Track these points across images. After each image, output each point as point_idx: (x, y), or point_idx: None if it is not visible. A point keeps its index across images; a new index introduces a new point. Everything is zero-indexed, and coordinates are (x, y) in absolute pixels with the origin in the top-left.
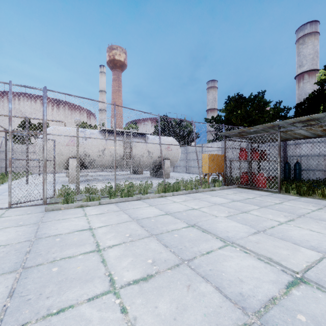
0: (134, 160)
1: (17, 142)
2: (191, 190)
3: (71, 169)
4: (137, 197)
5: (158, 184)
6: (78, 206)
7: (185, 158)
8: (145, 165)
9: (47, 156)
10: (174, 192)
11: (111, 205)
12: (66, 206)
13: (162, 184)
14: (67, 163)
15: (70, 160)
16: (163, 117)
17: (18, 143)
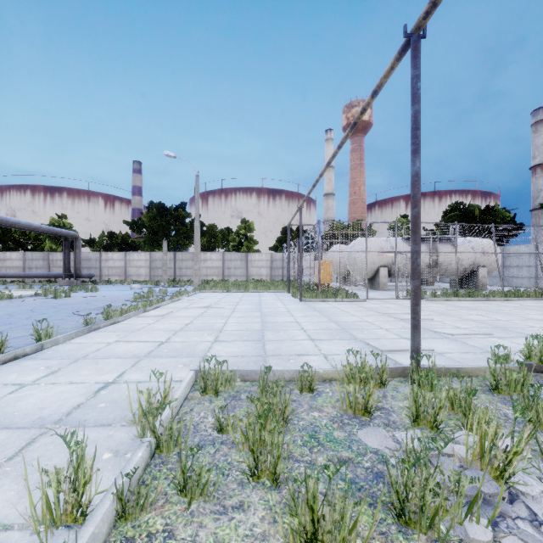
0: (440, 268)
1: (281, 250)
2: (538, 297)
3: (381, 277)
4: (485, 299)
5: (495, 291)
6: (445, 300)
7: (500, 265)
8: (452, 274)
9: (361, 265)
10: (519, 297)
11: (468, 301)
12: (439, 299)
13: (502, 291)
14: (376, 272)
15: (380, 269)
16: (455, 205)
17: (278, 251)
